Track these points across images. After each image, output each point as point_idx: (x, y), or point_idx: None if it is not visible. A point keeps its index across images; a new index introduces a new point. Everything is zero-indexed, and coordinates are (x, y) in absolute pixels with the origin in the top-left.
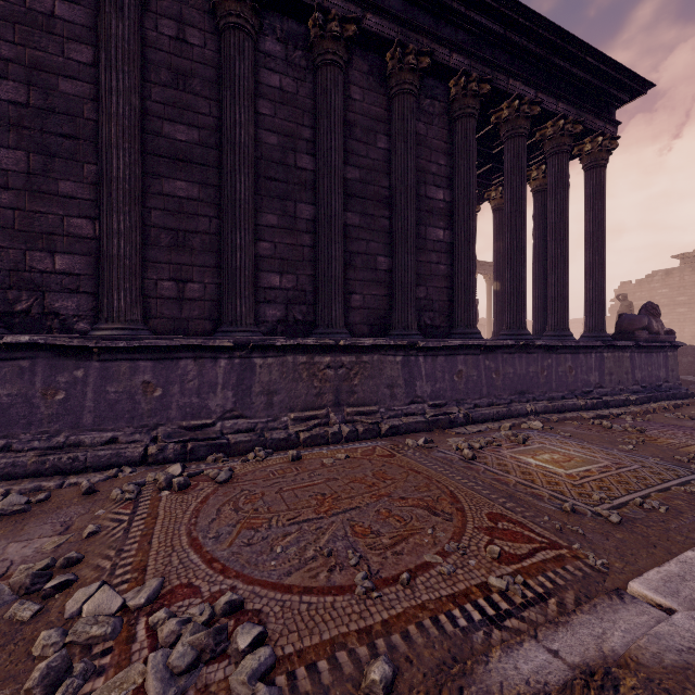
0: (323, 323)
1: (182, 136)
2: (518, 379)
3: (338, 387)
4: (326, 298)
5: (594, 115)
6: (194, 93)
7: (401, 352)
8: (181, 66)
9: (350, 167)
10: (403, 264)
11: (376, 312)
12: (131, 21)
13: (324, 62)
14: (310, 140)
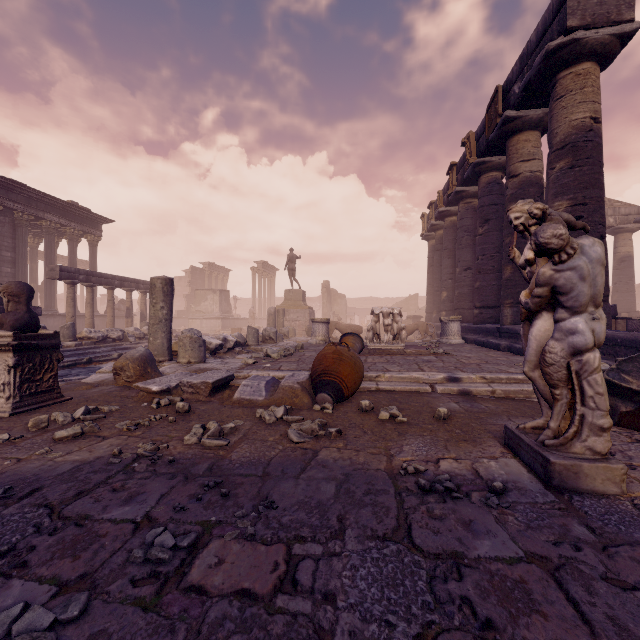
0: None
1: None
2: (49, 327)
3: None
4: None
5: (90, 228)
6: None
7: None
8: None
9: None
10: None
11: None
12: None
13: None
14: None
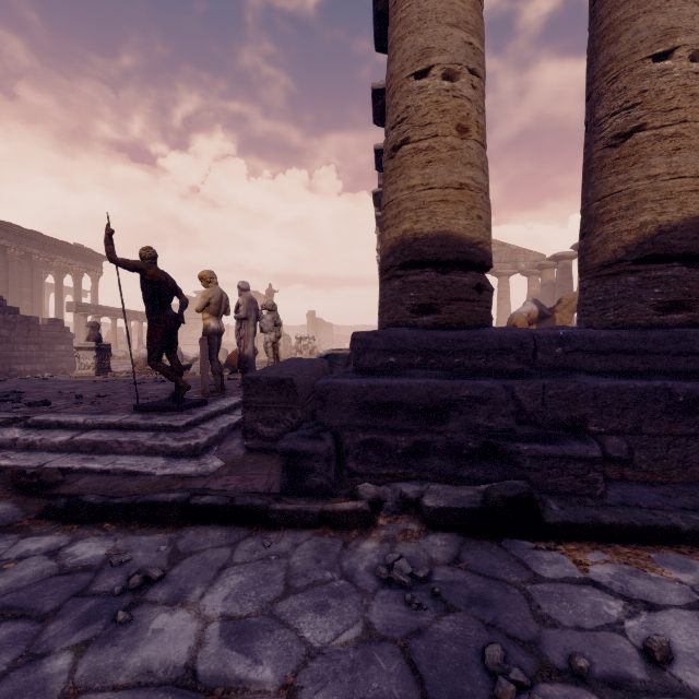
0: None
1: None
2: None
3: None
4: None
5: (93, 265)
6: None
7: None
8: None
9: None
10: None
11: None
12: None
13: None
14: None
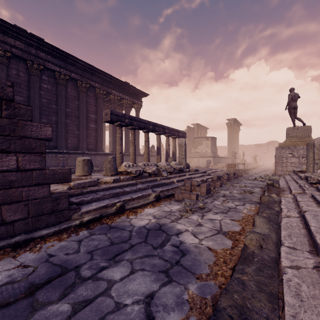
0: (59, 147)
1: (18, 99)
2: None
3: (64, 162)
4: (60, 141)
5: (136, 99)
6: (22, 88)
7: (81, 154)
8: (18, 81)
9: (67, 108)
10: (82, 133)
11: (75, 144)
12: (5, 72)
13: (60, 84)
14: (55, 101)
